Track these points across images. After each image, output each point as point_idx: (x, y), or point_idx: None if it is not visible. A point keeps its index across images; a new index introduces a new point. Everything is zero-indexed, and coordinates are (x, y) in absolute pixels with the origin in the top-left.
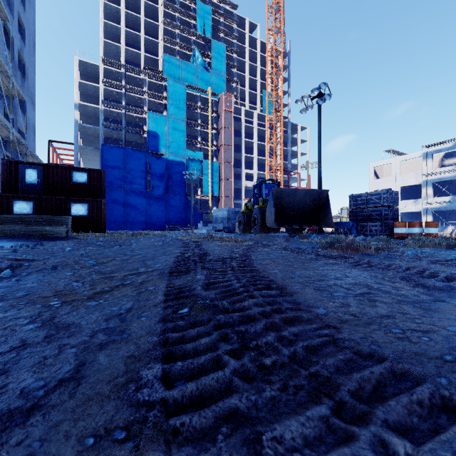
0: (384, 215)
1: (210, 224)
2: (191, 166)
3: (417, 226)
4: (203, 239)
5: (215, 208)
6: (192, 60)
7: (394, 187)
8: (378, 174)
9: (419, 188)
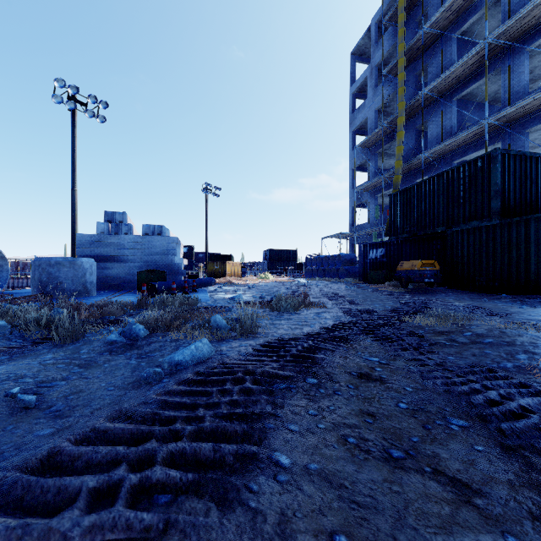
0: None
1: None
2: None
3: None
4: None
5: None
6: None
7: None
8: None
9: None
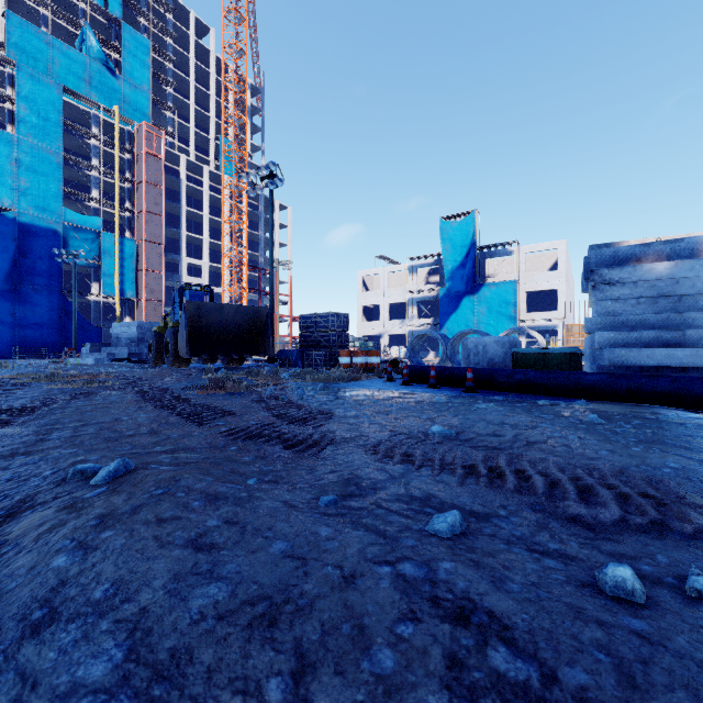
0: (332, 342)
1: (106, 349)
2: (75, 240)
3: (360, 356)
4: (36, 380)
5: (129, 319)
6: (78, 44)
7: (382, 304)
8: (368, 286)
9: (408, 306)
